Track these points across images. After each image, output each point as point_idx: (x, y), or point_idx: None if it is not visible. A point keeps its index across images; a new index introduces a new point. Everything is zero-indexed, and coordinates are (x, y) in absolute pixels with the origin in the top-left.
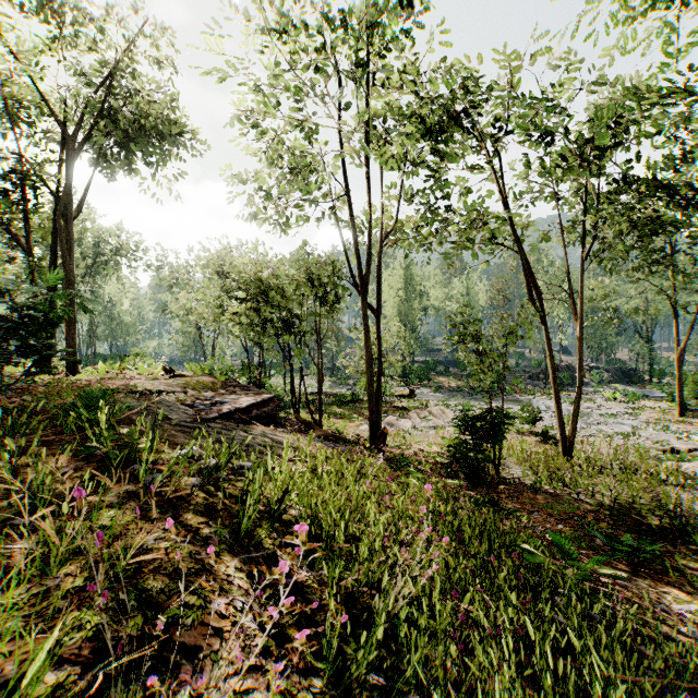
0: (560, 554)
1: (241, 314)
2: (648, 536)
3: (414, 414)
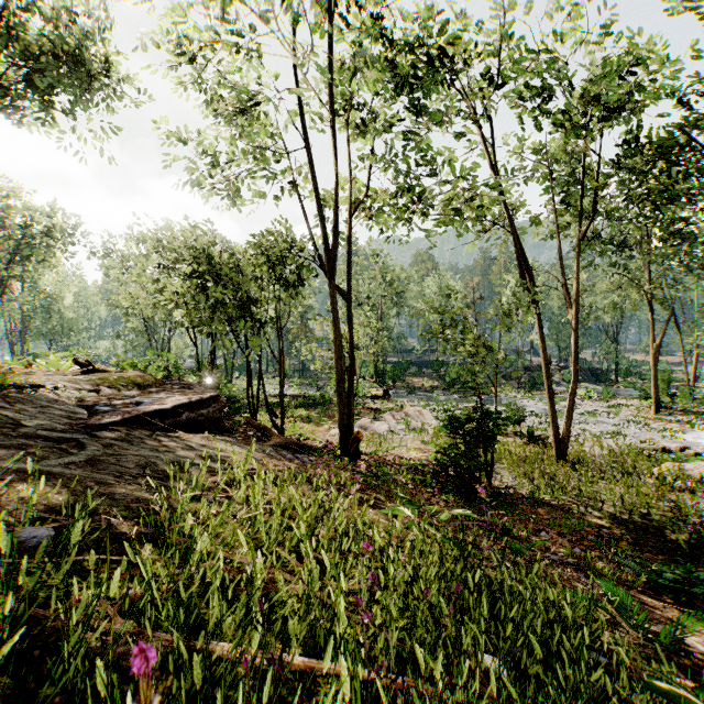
0: (620, 616)
1: (181, 295)
2: (680, 558)
3: (390, 416)
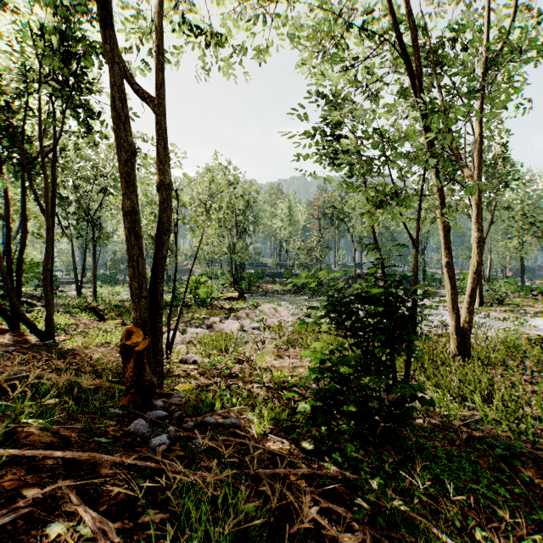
0: None
1: None
2: None
3: (243, 315)
